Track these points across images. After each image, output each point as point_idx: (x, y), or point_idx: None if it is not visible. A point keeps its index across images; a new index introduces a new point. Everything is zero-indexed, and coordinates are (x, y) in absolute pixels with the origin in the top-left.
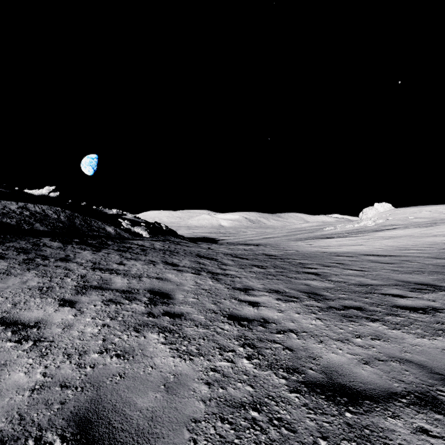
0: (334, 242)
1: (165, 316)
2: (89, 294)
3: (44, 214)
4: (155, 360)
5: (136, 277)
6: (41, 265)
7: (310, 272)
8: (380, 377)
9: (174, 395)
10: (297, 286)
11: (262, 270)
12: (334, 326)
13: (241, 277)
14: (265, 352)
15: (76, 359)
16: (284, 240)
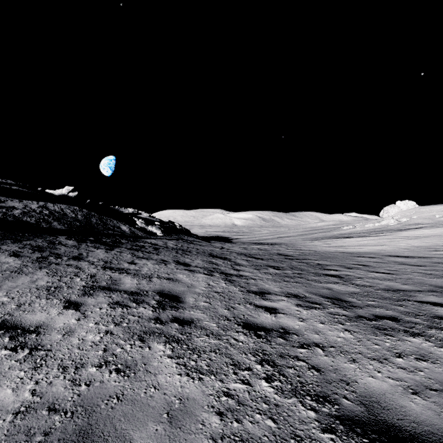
0: (353, 242)
1: (173, 323)
2: (96, 295)
3: (63, 213)
4: (159, 378)
5: (146, 277)
6: (53, 263)
7: (331, 275)
8: (438, 414)
9: (178, 428)
10: (319, 290)
11: (278, 271)
12: (366, 340)
13: (256, 278)
14: (287, 372)
15: (72, 374)
16: (299, 239)
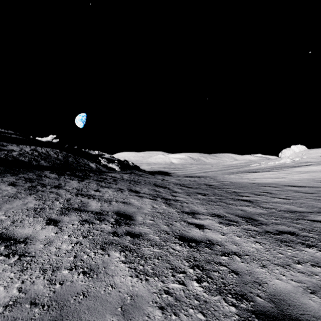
0: (259, 175)
1: (126, 236)
2: (70, 215)
3: (48, 154)
4: (115, 279)
5: (107, 201)
6: (40, 191)
7: (244, 200)
8: None
9: (129, 320)
10: (235, 211)
11: (204, 197)
12: (273, 250)
13: (188, 202)
14: (213, 275)
15: (49, 275)
16: (219, 173)
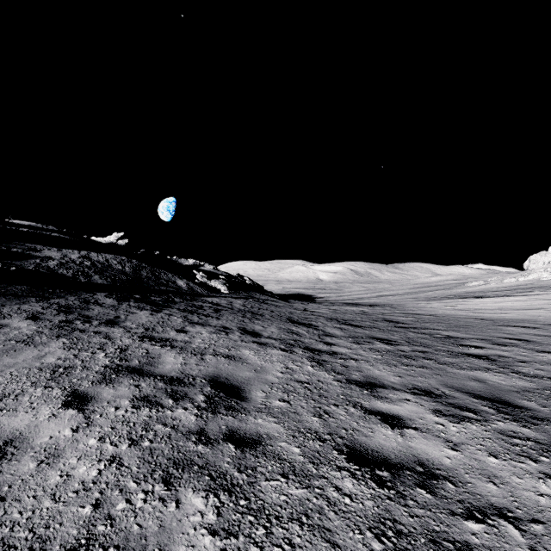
0: (490, 303)
1: (226, 443)
2: (118, 383)
3: (107, 264)
4: None
5: (197, 353)
6: (77, 330)
7: (474, 355)
8: None
9: None
10: (463, 383)
11: (390, 347)
12: None
13: (358, 358)
14: None
15: None
16: (408, 299)
